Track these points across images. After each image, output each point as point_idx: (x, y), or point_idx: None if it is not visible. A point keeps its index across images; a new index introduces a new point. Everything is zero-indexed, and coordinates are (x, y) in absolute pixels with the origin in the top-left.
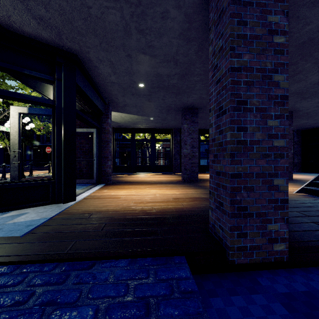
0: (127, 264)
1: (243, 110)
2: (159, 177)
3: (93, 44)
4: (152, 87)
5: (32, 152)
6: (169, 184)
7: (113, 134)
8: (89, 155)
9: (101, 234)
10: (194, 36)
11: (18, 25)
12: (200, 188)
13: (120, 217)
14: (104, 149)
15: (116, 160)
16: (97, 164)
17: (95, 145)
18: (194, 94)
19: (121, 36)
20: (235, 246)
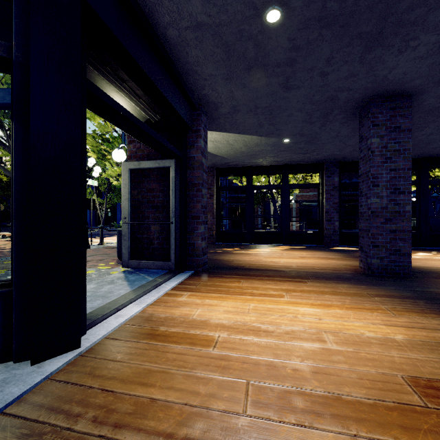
0: None
1: None
2: (302, 256)
3: None
4: (301, 26)
5: None
6: (338, 281)
7: (217, 179)
8: (164, 213)
9: None
10: None
11: None
12: None
13: None
14: (192, 200)
15: (225, 222)
16: (177, 232)
17: (174, 193)
18: (428, 33)
19: None
20: None
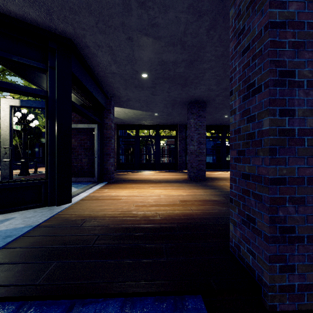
0: (119, 309)
1: (288, 85)
2: (164, 175)
3: (88, 25)
4: (156, 78)
5: (41, 149)
6: (175, 183)
7: (117, 131)
8: (90, 152)
9: (90, 252)
10: (206, 8)
11: (2, 2)
12: (209, 188)
13: (118, 226)
14: (106, 145)
15: (121, 157)
16: (98, 162)
17: (97, 142)
18: (202, 86)
19: (119, 12)
20: (276, 285)
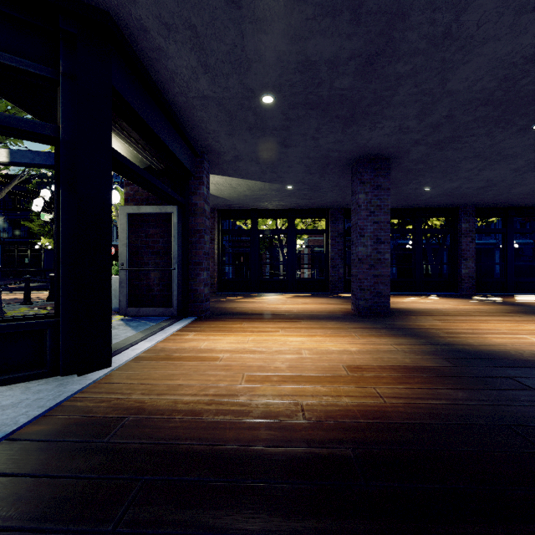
0: None
1: None
2: (305, 302)
3: None
4: (291, 106)
5: None
6: (328, 320)
7: (219, 222)
8: (165, 259)
9: None
10: None
11: None
12: (403, 335)
13: (199, 446)
14: (195, 247)
15: (228, 269)
16: (179, 278)
17: (176, 240)
18: (388, 120)
19: None
20: None
